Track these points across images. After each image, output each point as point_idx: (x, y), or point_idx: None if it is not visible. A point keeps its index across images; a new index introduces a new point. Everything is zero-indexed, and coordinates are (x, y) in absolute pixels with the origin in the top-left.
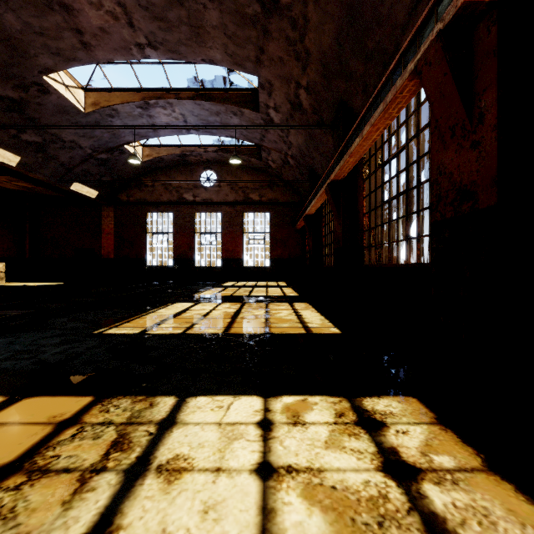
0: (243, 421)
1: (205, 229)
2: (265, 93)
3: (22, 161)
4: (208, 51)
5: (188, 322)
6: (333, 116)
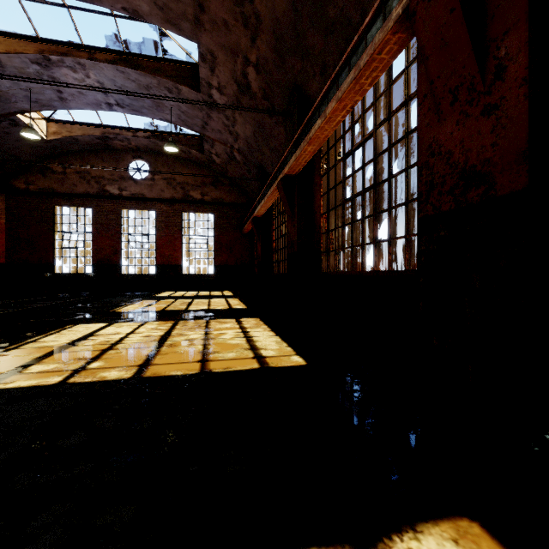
0: None
1: (135, 229)
2: (207, 67)
3: None
4: None
5: (82, 358)
6: (286, 103)
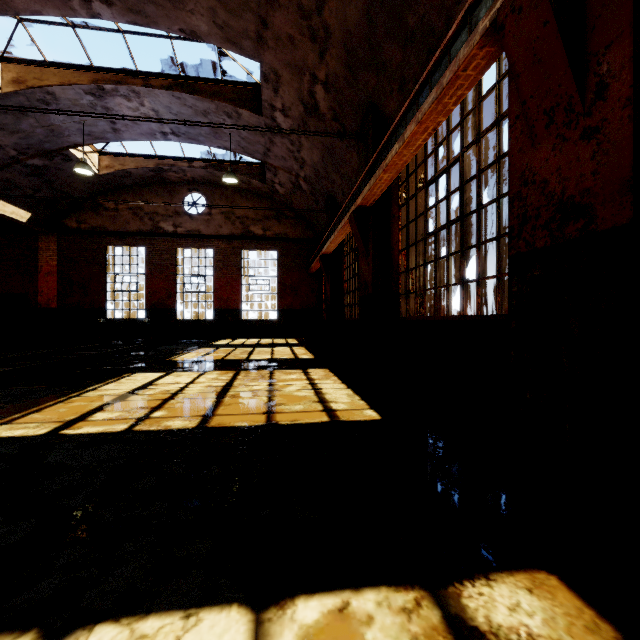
0: None
1: (191, 269)
2: (270, 87)
3: None
4: (188, 17)
5: (145, 407)
6: (359, 124)
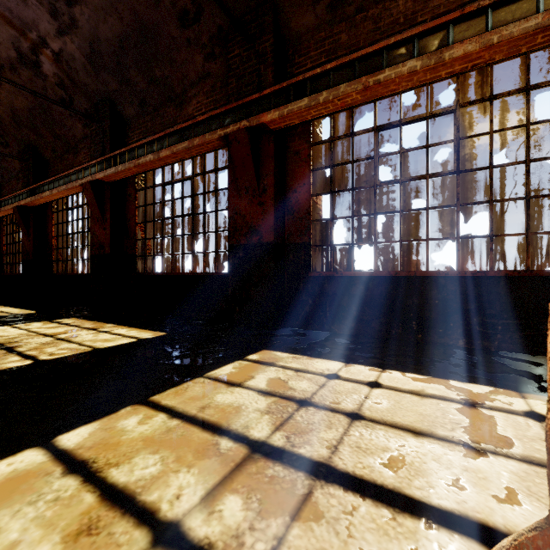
0: (5, 328)
1: None
2: None
3: None
4: None
5: None
6: (21, 148)
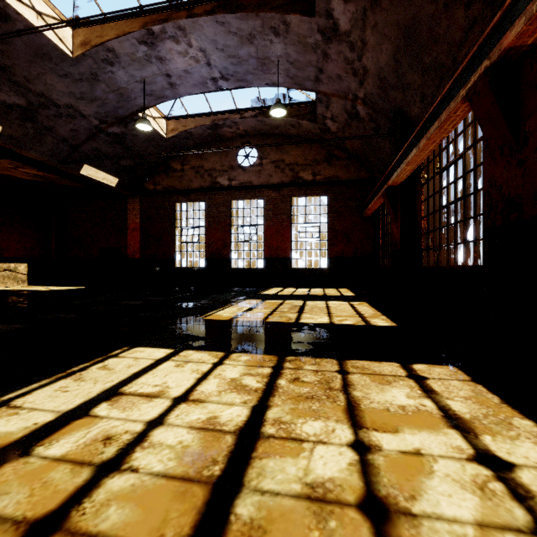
0: None
1: (243, 220)
2: None
3: (5, 132)
4: None
5: None
6: None
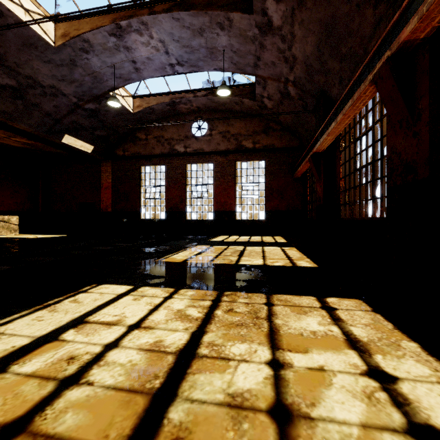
0: None
1: (196, 180)
2: None
3: None
4: None
5: None
6: None
